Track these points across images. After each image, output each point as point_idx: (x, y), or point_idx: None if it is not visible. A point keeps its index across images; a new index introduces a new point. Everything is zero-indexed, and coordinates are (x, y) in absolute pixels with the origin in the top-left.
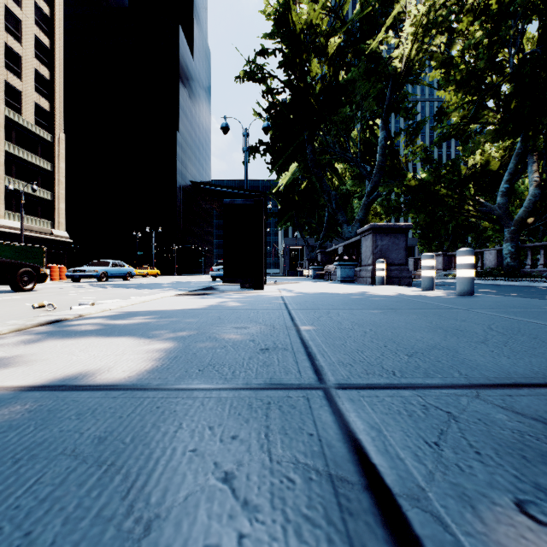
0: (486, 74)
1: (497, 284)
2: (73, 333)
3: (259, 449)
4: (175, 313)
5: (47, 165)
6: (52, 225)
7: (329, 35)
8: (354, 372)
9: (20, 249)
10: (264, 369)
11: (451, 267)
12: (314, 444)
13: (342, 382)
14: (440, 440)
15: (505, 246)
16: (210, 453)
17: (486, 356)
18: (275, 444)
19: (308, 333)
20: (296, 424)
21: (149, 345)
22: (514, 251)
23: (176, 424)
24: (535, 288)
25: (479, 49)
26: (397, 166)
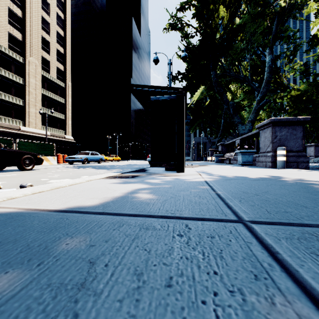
0: None
1: None
2: None
3: None
4: (36, 225)
5: (62, 100)
6: (65, 133)
7: None
8: None
9: (40, 145)
10: None
11: None
12: None
13: None
14: None
15: None
16: None
17: None
18: None
19: None
20: None
21: None
22: None
23: None
24: None
25: None
26: (278, 81)
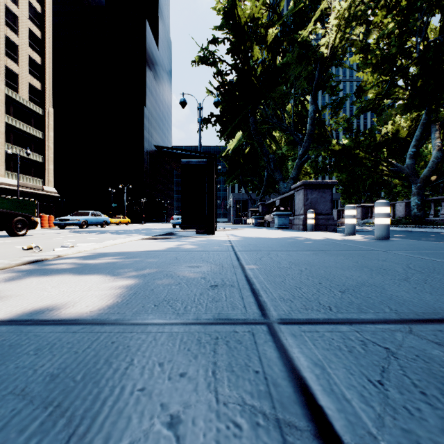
0: (397, 58)
1: (406, 230)
2: (50, 271)
3: (206, 389)
4: (139, 254)
5: (39, 134)
6: (43, 182)
7: (268, 27)
8: (294, 307)
9: (16, 201)
10: (213, 304)
11: (368, 217)
12: (260, 382)
13: (284, 317)
14: (383, 378)
15: (413, 199)
16: (157, 393)
17: (411, 293)
18: (222, 382)
19: (251, 272)
20: (242, 360)
21: (113, 282)
22: (420, 203)
23: (127, 360)
24: (438, 233)
25: (391, 38)
26: (323, 134)
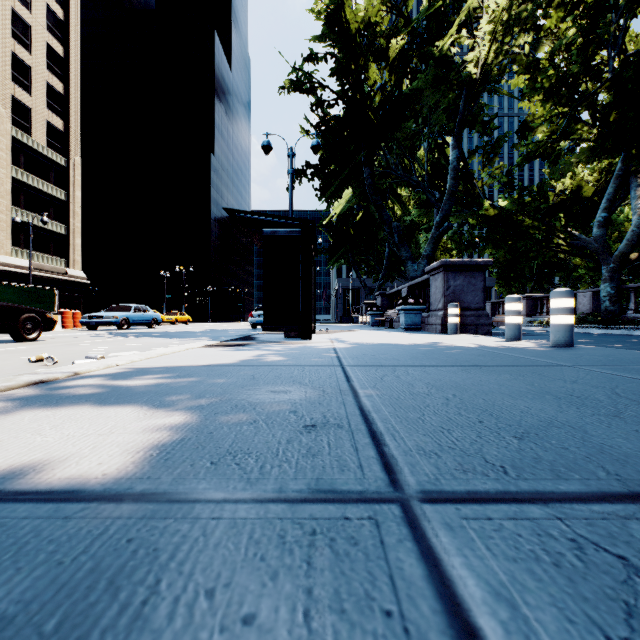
0: (580, 81)
1: (593, 332)
2: (56, 399)
3: None
4: (198, 370)
5: (60, 194)
6: (66, 263)
7: (390, 36)
8: (443, 467)
9: (27, 291)
10: (308, 462)
11: (536, 313)
12: None
13: (428, 488)
14: (635, 634)
15: (603, 287)
16: None
17: (633, 440)
18: (322, 639)
19: (369, 401)
20: (359, 584)
21: (151, 419)
22: (614, 293)
23: (149, 582)
24: None
25: (572, 51)
26: (471, 192)
